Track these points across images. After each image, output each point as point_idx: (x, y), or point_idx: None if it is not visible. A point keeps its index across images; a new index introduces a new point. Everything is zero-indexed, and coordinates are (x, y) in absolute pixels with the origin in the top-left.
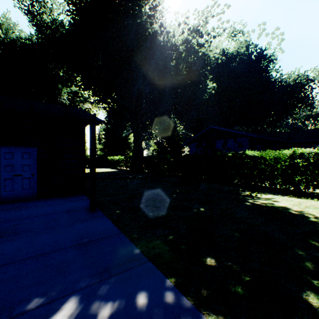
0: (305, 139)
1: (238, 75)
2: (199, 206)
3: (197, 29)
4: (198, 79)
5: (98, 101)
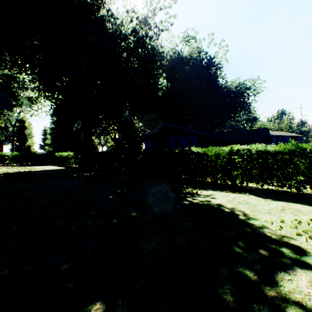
0: (244, 138)
1: (191, 78)
2: (132, 209)
3: (146, 19)
4: (148, 73)
5: (37, 88)
